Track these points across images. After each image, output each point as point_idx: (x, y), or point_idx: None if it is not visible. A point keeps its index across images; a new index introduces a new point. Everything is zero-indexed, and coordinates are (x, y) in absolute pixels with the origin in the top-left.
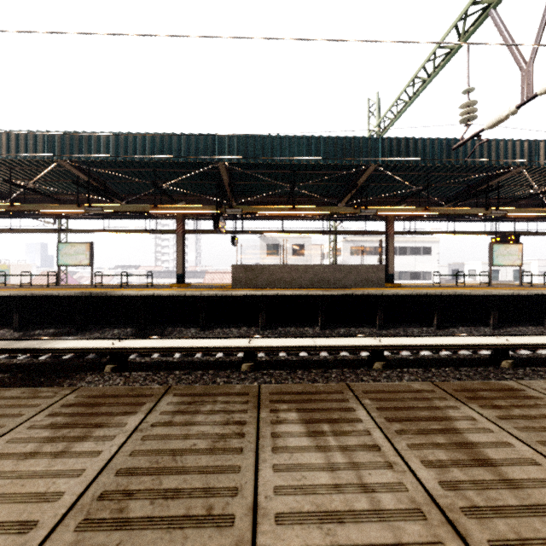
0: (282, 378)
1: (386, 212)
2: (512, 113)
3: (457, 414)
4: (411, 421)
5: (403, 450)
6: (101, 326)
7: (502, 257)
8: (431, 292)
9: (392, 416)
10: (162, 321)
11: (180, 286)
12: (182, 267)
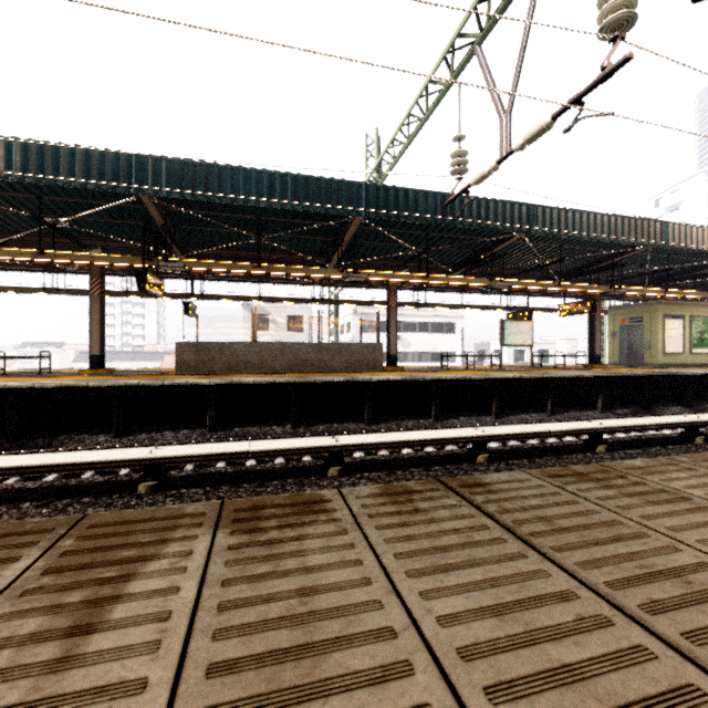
0: (193, 499)
1: (378, 277)
2: (493, 168)
3: (179, 548)
4: (83, 570)
5: None
6: None
7: (513, 335)
8: (428, 376)
9: (65, 564)
10: (53, 425)
11: (96, 372)
12: (99, 345)
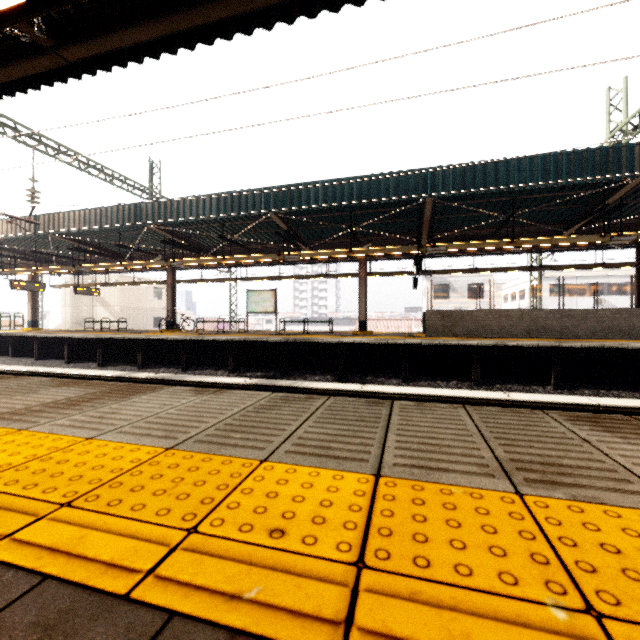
0: None
1: None
2: None
3: None
4: None
5: None
6: (300, 372)
7: None
8: None
9: None
10: (358, 370)
11: (363, 333)
12: (364, 313)
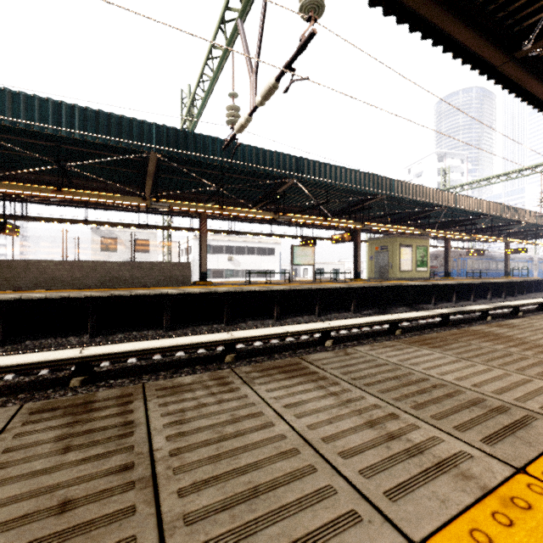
0: None
1: (180, 206)
2: (247, 119)
3: None
4: None
5: None
6: None
7: (300, 257)
8: (219, 289)
9: None
10: None
11: None
12: None
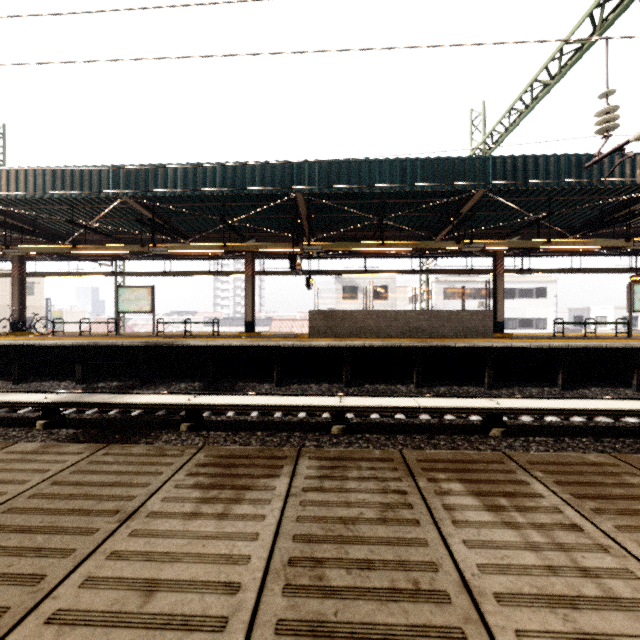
0: (381, 444)
1: (496, 246)
2: None
3: None
4: (605, 499)
5: (611, 532)
6: (166, 379)
7: None
8: (554, 344)
9: (578, 492)
10: (232, 375)
11: (249, 335)
12: (251, 314)
